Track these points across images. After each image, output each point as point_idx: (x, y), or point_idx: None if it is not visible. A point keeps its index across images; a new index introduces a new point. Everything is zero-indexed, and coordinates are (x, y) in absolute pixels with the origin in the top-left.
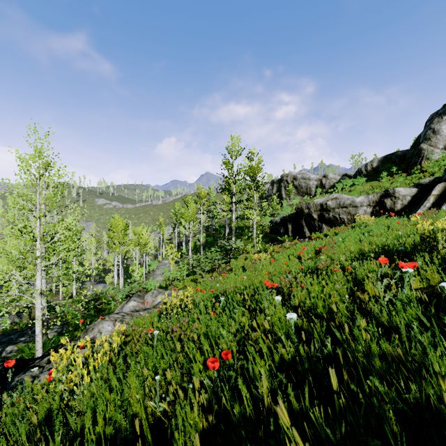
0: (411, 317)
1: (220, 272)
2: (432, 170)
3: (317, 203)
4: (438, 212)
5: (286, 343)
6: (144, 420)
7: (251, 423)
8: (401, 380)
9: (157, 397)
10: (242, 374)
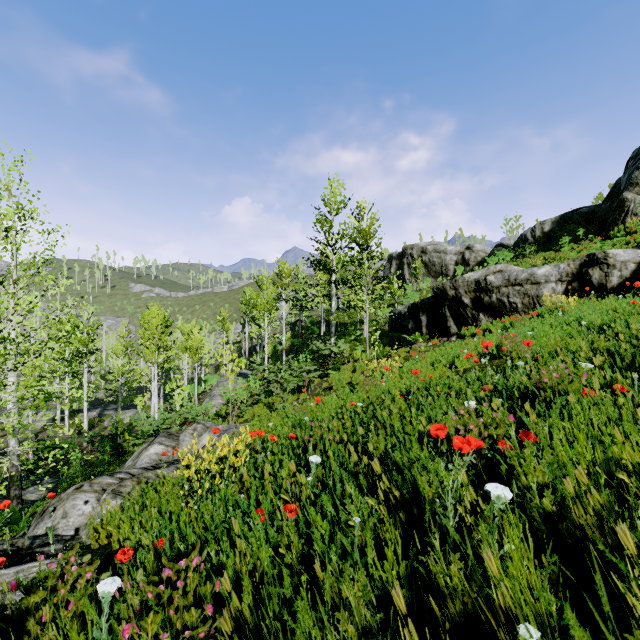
0: None
1: (312, 391)
2: None
3: (470, 279)
4: None
5: None
6: None
7: None
8: None
9: None
10: None
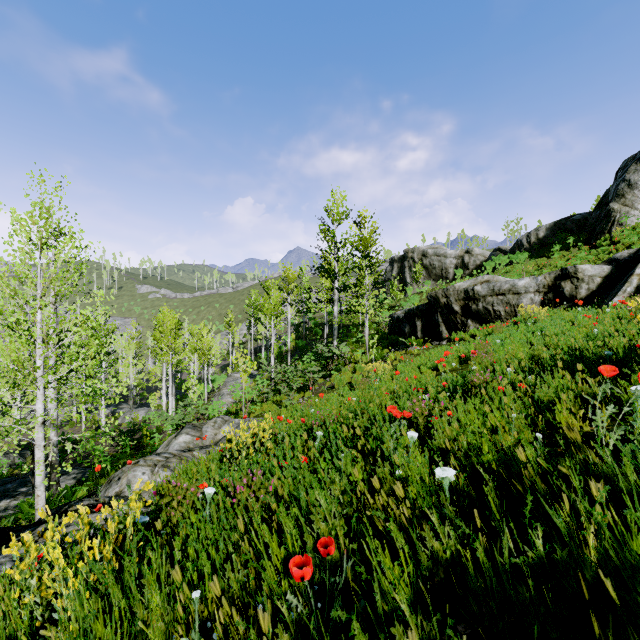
0: None
1: (316, 390)
2: (629, 240)
3: (459, 288)
4: None
5: (441, 528)
6: None
7: None
8: None
9: (194, 631)
10: (355, 576)
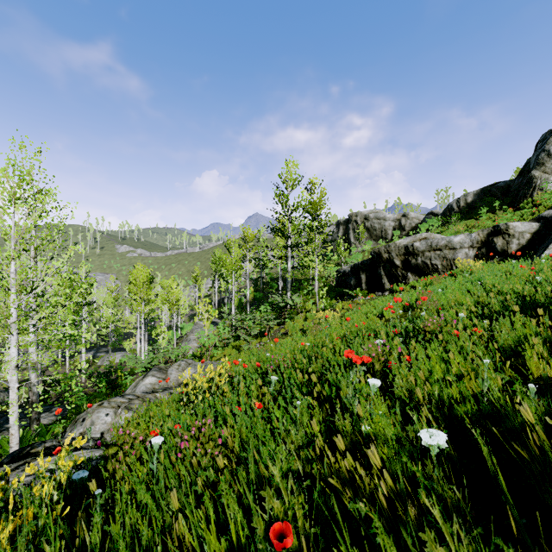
0: None
1: (272, 336)
2: (550, 202)
3: (400, 245)
4: None
5: (446, 527)
6: None
7: None
8: None
9: None
10: None
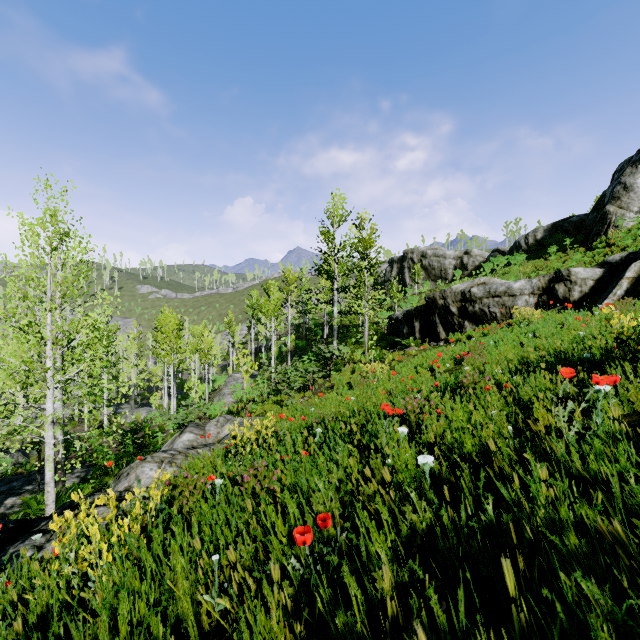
0: (630, 466)
1: (316, 390)
2: (623, 243)
3: (457, 290)
4: (635, 303)
5: (419, 503)
6: (194, 626)
7: (363, 635)
8: (623, 577)
9: (214, 589)
10: (349, 550)
